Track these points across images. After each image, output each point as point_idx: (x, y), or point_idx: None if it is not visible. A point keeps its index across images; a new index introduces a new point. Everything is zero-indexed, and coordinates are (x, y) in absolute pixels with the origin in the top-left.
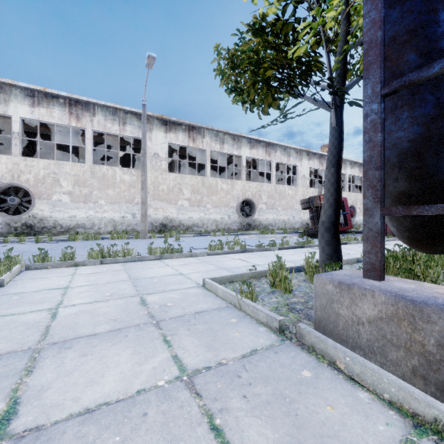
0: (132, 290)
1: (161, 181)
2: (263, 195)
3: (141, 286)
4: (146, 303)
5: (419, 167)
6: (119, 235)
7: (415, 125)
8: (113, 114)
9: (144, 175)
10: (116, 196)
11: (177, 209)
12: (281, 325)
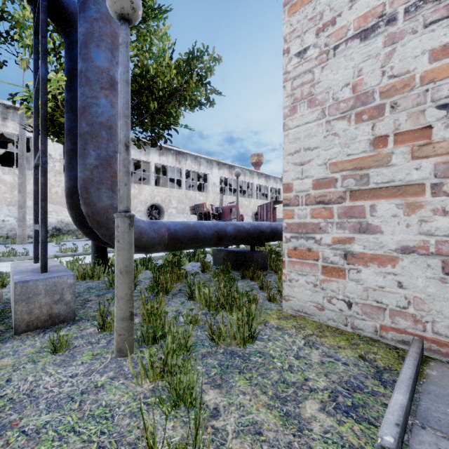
0: None
1: (55, 183)
2: (173, 200)
3: None
4: None
5: (72, 203)
6: None
7: (70, 180)
8: None
9: (22, 178)
10: None
11: None
12: None
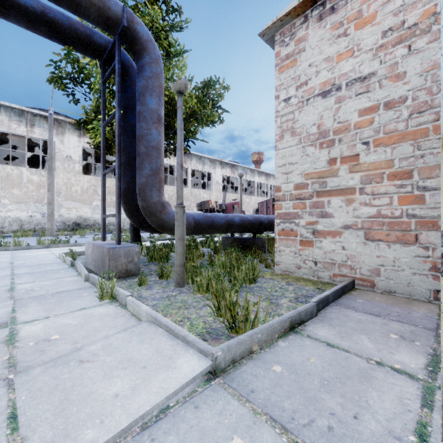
0: (8, 260)
1: (75, 182)
2: None
3: (16, 259)
4: (13, 263)
5: (126, 199)
6: (23, 233)
7: (125, 184)
8: (19, 116)
9: (51, 178)
10: (23, 196)
11: (92, 209)
12: (72, 263)
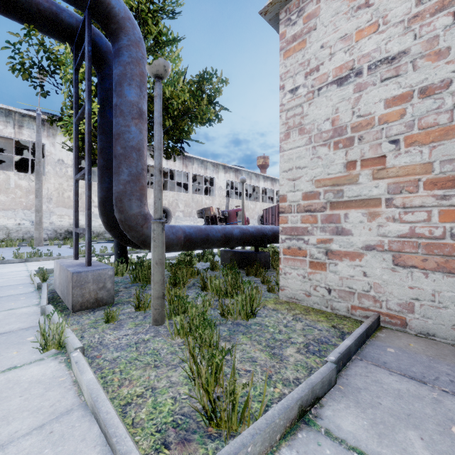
0: None
1: (67, 188)
2: (180, 203)
3: None
4: None
5: (104, 210)
6: (8, 243)
7: (102, 191)
8: (6, 116)
9: (39, 184)
10: (10, 202)
11: None
12: (39, 285)
